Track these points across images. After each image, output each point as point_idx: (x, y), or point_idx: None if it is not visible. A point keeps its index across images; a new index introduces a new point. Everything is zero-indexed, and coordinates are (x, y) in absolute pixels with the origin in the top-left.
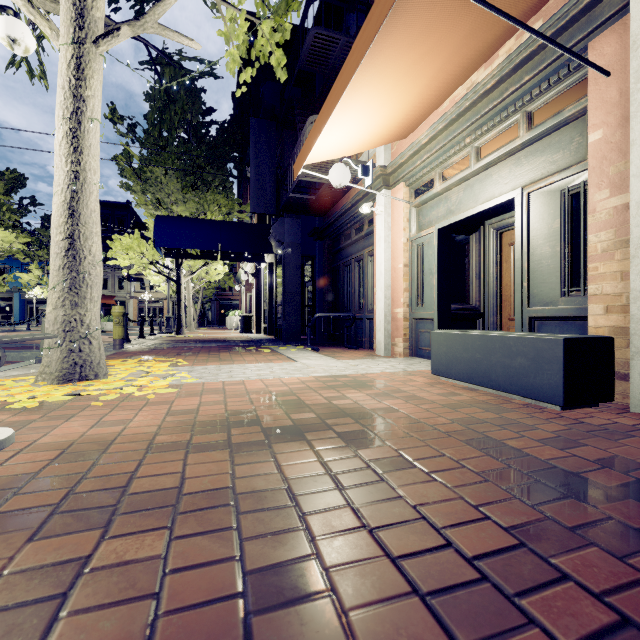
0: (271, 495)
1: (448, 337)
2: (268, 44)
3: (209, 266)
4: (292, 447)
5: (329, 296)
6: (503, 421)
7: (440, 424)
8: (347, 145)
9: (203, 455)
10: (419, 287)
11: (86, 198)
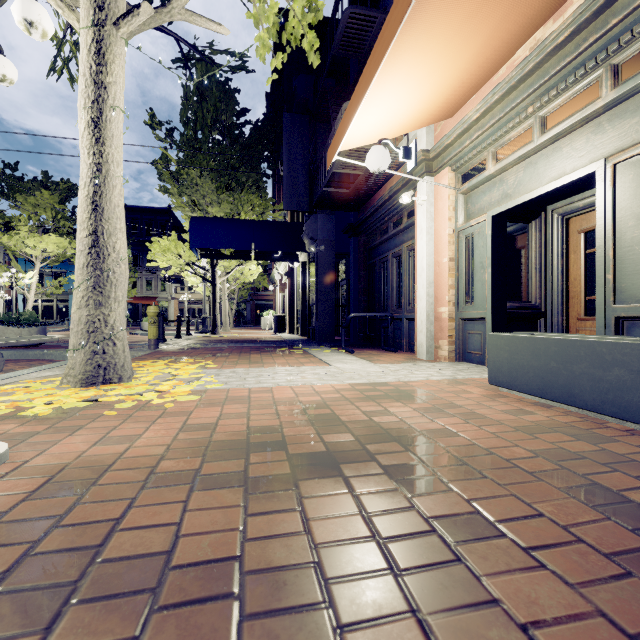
0: (294, 574)
1: (511, 341)
2: (300, 26)
3: (243, 266)
4: (324, 486)
5: (364, 295)
6: (605, 455)
7: (517, 456)
8: (386, 126)
9: (211, 493)
10: (467, 283)
11: (109, 192)
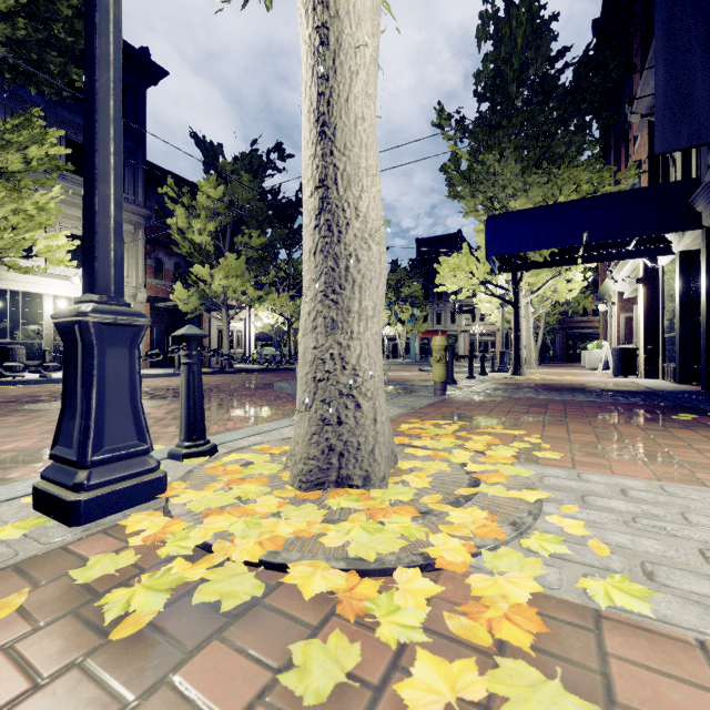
0: None
1: None
2: None
3: (560, 277)
4: None
5: None
6: None
7: None
8: None
9: None
10: None
11: (344, 88)
